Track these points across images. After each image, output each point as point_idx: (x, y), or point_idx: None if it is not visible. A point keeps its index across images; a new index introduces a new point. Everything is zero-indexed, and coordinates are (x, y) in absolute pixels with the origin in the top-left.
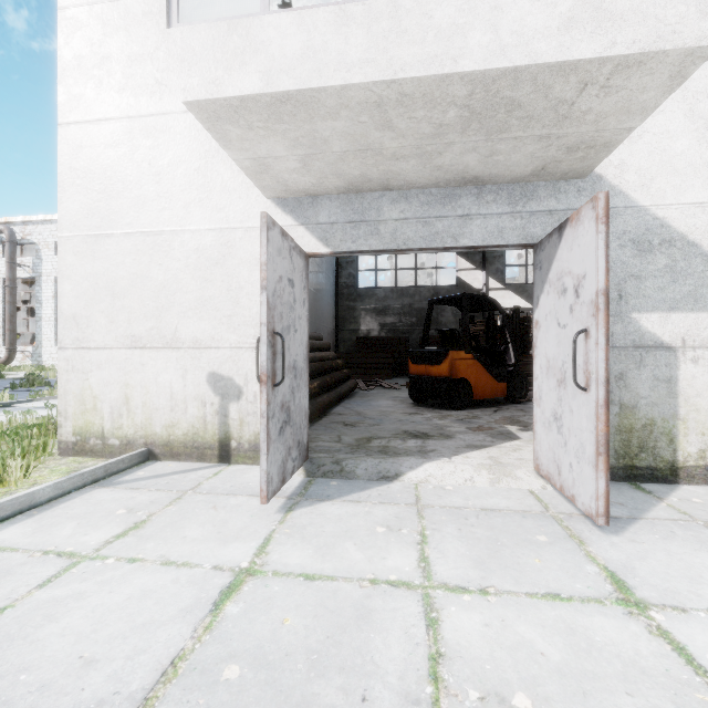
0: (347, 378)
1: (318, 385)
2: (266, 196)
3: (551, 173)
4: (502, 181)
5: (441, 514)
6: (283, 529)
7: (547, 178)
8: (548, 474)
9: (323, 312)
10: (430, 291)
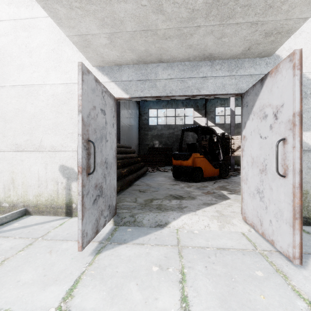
0: (143, 167)
1: (126, 171)
2: (92, 65)
3: (252, 52)
4: (225, 58)
5: (193, 254)
6: (90, 270)
7: (249, 56)
8: (252, 223)
9: (133, 136)
10: (182, 126)
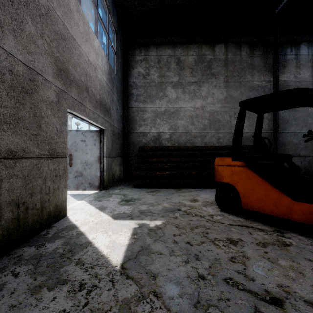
0: None
1: (169, 173)
2: None
3: None
4: None
5: None
6: None
7: None
8: None
9: None
10: None
